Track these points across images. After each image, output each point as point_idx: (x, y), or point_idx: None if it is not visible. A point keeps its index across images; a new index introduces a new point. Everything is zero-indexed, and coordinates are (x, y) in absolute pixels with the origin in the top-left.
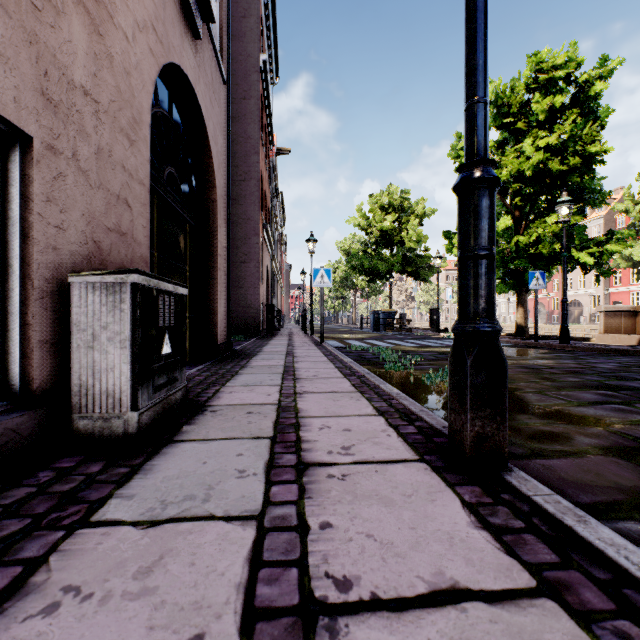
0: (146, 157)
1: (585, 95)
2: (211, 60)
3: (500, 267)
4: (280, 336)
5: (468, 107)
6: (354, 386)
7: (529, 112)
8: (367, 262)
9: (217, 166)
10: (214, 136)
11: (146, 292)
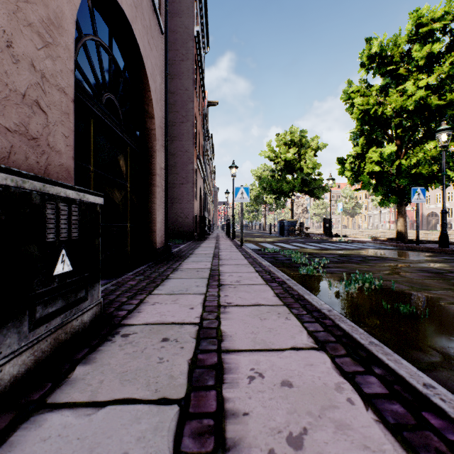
0: (69, 66)
1: None
2: (149, 8)
3: (384, 185)
4: (209, 240)
5: None
6: (278, 296)
7: (410, 59)
8: (274, 184)
9: (155, 100)
10: (152, 74)
11: (14, 196)
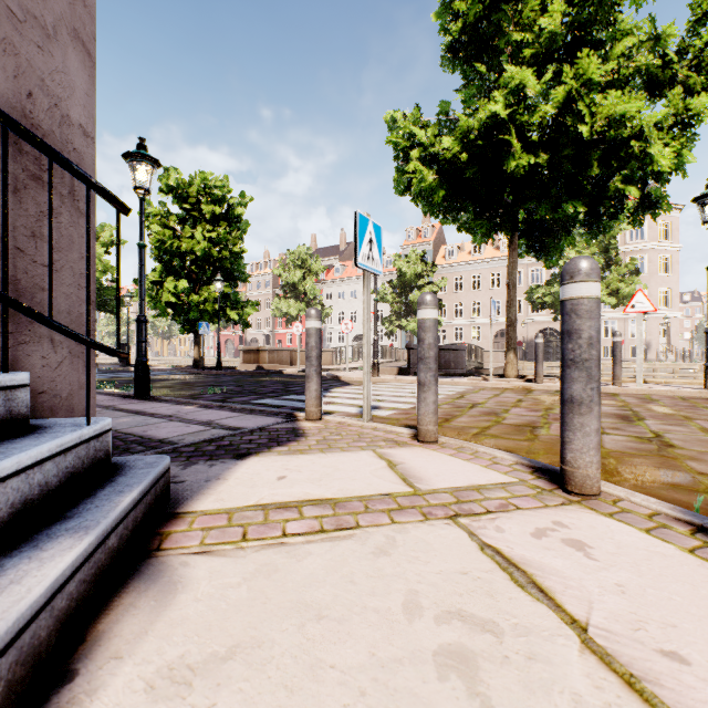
0: None
1: (234, 212)
2: None
3: (181, 315)
4: None
5: (140, 300)
6: None
7: (201, 208)
8: None
9: None
10: None
11: None
